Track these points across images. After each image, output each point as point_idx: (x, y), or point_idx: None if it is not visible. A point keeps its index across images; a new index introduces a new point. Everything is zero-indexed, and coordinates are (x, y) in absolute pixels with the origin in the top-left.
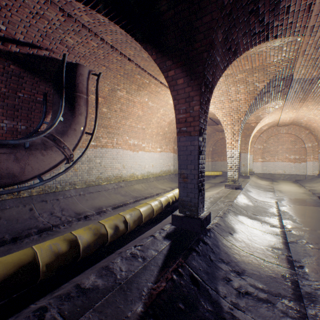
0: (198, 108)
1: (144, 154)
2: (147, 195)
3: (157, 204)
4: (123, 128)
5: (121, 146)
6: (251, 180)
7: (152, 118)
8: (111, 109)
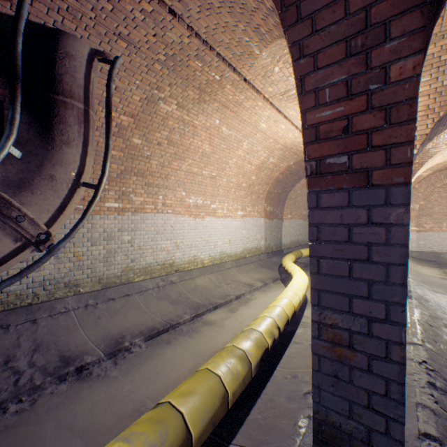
0: (415, 67)
1: (214, 221)
2: (219, 300)
3: (238, 370)
4: (175, 177)
5: (172, 209)
6: (409, 268)
7: (229, 159)
8: (151, 139)
